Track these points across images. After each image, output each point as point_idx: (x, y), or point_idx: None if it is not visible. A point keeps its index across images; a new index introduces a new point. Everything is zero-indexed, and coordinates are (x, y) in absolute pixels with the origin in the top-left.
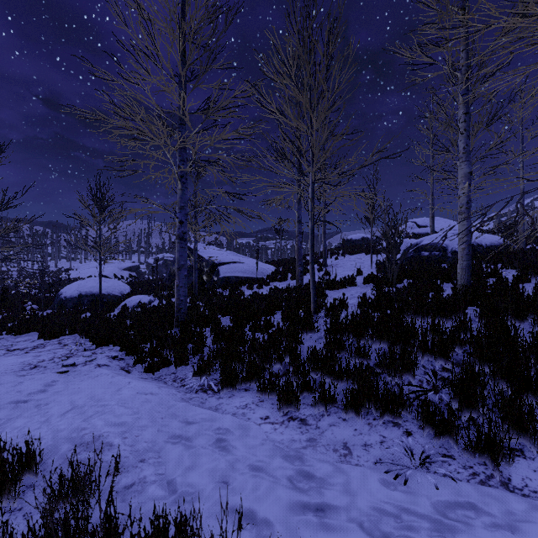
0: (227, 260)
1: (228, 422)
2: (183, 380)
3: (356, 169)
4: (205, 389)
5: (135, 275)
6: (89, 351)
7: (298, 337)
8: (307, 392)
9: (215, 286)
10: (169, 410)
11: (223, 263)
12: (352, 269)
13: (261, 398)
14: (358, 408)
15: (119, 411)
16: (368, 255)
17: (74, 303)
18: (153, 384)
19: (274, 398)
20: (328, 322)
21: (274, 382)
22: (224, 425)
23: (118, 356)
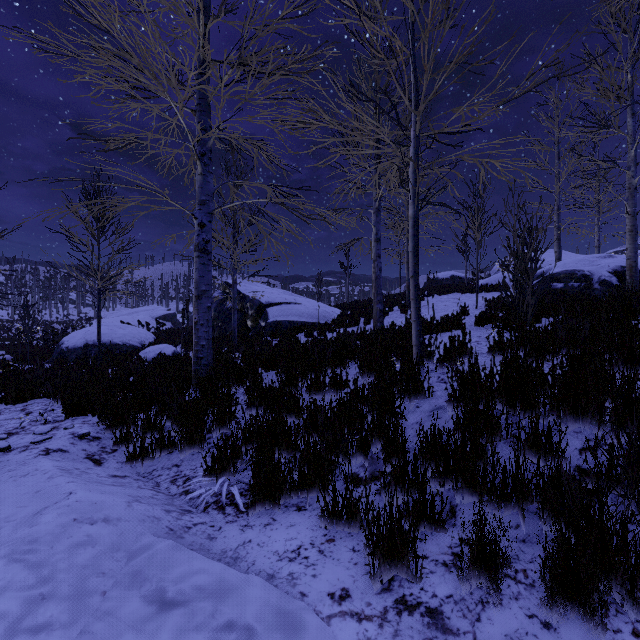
0: (278, 299)
1: (253, 609)
2: (188, 480)
3: (497, 106)
4: (222, 503)
5: (171, 325)
6: (51, 424)
7: (393, 406)
8: (427, 525)
9: (262, 333)
10: (128, 567)
11: (273, 304)
12: (449, 310)
13: (330, 530)
14: (588, 601)
15: (3, 578)
16: (465, 294)
17: (78, 355)
18: (123, 494)
19: (356, 534)
20: (444, 379)
21: (356, 499)
22: (241, 622)
23: (93, 432)
